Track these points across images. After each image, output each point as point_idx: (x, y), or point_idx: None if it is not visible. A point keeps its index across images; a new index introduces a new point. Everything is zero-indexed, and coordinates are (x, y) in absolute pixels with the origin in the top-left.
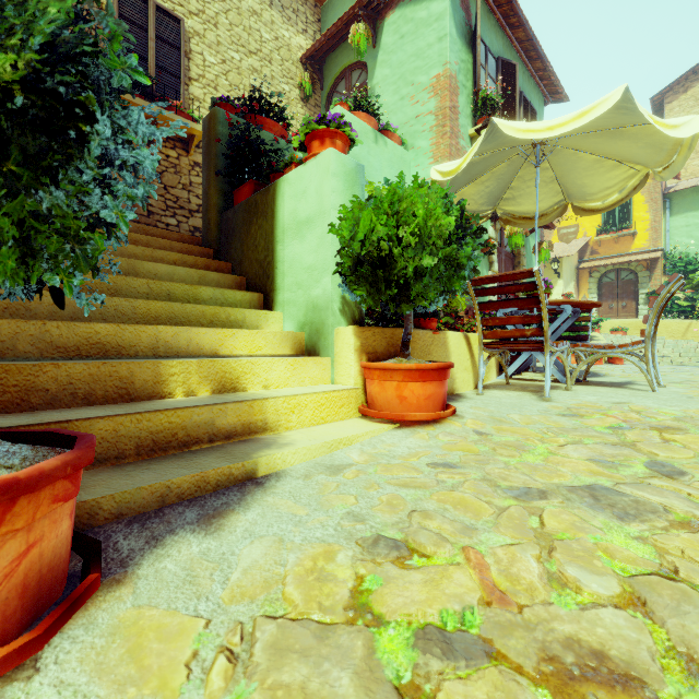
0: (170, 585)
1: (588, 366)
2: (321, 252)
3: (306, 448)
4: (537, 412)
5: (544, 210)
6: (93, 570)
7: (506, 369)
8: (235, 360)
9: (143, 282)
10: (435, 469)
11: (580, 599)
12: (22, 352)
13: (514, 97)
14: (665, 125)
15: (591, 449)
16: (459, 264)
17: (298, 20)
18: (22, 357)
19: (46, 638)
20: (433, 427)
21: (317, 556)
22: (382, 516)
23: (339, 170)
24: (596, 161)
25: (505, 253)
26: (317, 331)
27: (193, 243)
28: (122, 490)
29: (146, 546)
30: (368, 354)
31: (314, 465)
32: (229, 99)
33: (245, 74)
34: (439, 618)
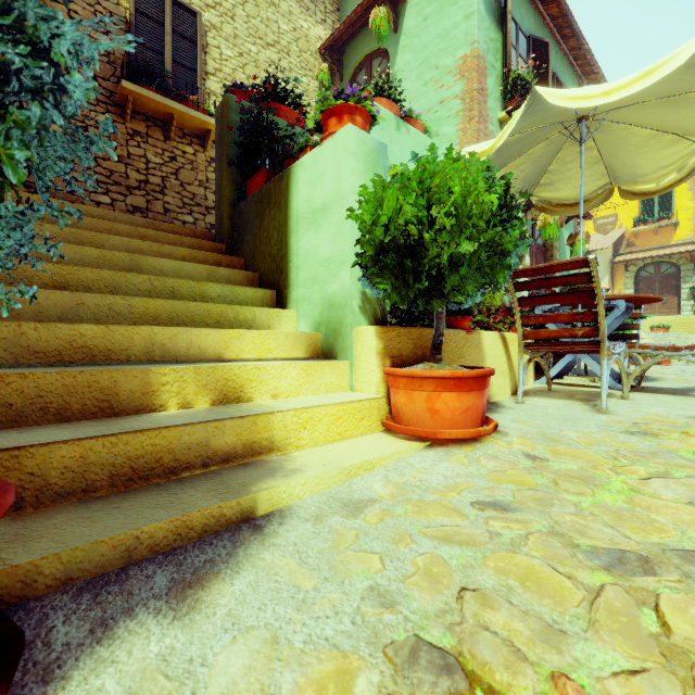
0: None
1: (643, 370)
2: (339, 243)
3: (318, 476)
4: (597, 428)
5: (586, 195)
6: None
7: (548, 373)
8: (239, 366)
9: (145, 278)
10: (483, 511)
11: None
12: None
13: (547, 78)
14: None
15: (688, 486)
16: (503, 251)
17: (317, 10)
18: None
19: None
20: (471, 447)
21: (325, 681)
22: (420, 596)
23: (358, 150)
24: (652, 136)
25: (536, 246)
26: (334, 331)
27: (206, 238)
28: (72, 547)
29: (88, 639)
30: (392, 358)
31: (327, 500)
32: (243, 86)
33: (262, 67)
34: None
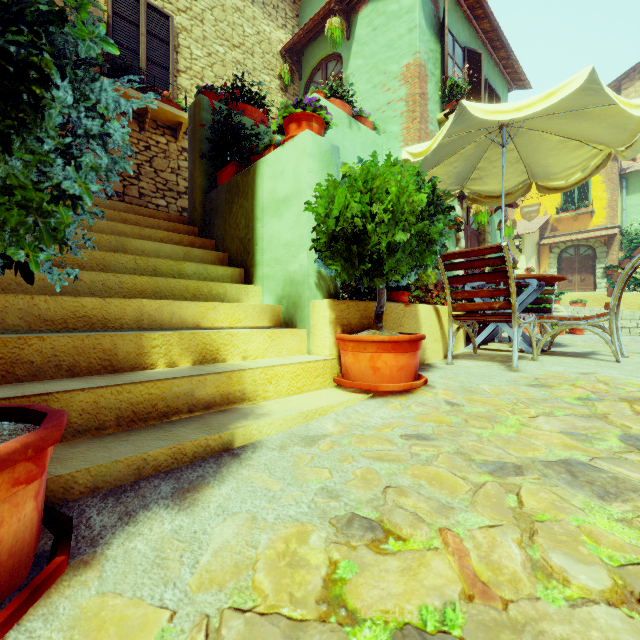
0: (138, 569)
1: (552, 337)
2: (298, 229)
3: (282, 418)
4: (506, 382)
5: (509, 189)
6: (59, 552)
7: (474, 340)
8: (215, 333)
9: (130, 258)
10: (408, 440)
11: (569, 593)
12: (11, 325)
13: (480, 84)
14: (630, 104)
15: (563, 421)
16: (430, 240)
17: (278, 15)
18: (11, 330)
19: (0, 633)
20: (405, 397)
21: (289, 537)
22: (357, 492)
23: (315, 151)
24: (560, 141)
25: (471, 231)
26: (294, 304)
27: (180, 221)
28: (98, 464)
29: (119, 523)
30: (343, 326)
31: (289, 436)
32: (213, 88)
33: (229, 66)
34: (418, 616)
